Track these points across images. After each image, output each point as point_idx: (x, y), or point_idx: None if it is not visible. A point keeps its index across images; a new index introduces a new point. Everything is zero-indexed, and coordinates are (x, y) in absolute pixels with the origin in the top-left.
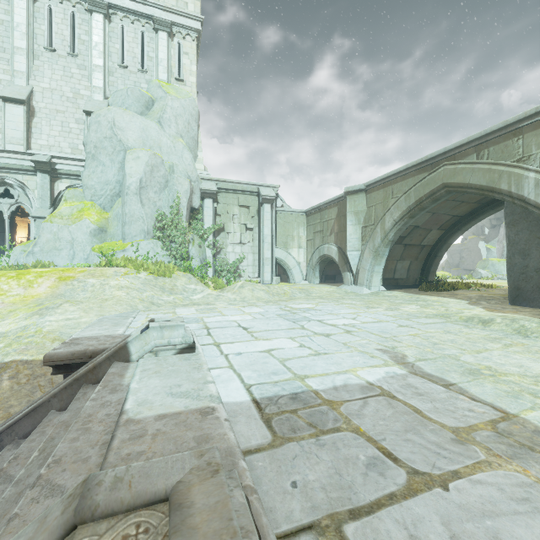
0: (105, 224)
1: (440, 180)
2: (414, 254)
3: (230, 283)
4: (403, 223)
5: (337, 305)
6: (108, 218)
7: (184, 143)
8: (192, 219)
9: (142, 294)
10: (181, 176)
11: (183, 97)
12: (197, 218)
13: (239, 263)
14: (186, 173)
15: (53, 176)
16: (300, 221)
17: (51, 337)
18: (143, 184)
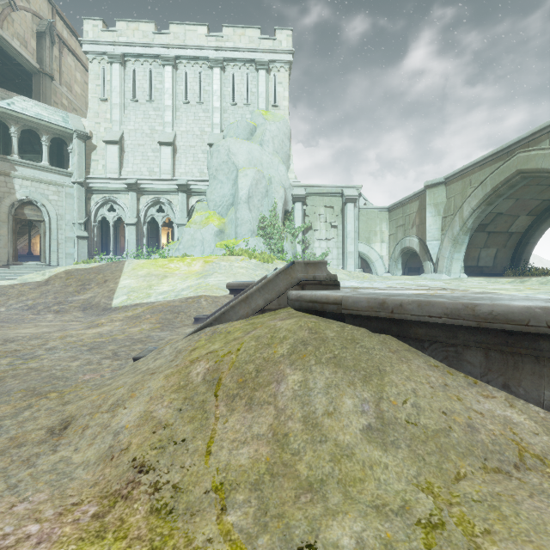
0: (223, 227)
1: (514, 167)
2: (501, 241)
3: None
4: (481, 210)
5: None
6: (225, 223)
7: (279, 158)
8: (286, 220)
9: (255, 272)
10: (278, 186)
11: (278, 120)
12: (290, 219)
13: (324, 257)
14: (280, 183)
15: (188, 194)
16: (383, 217)
17: (215, 287)
18: (250, 194)
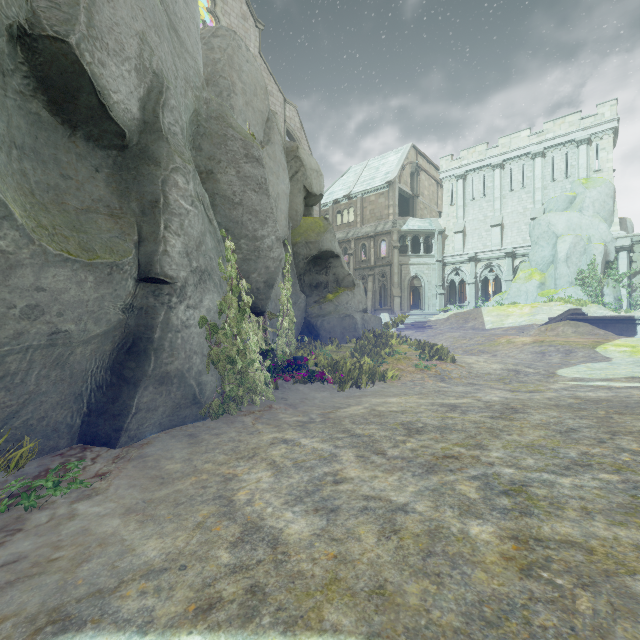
0: (543, 280)
1: None
2: None
3: None
4: None
5: None
6: (545, 277)
7: (599, 218)
8: (607, 269)
9: None
10: (596, 244)
11: (599, 185)
12: (612, 267)
13: None
14: (600, 239)
15: (513, 258)
16: None
17: (540, 320)
18: (568, 255)
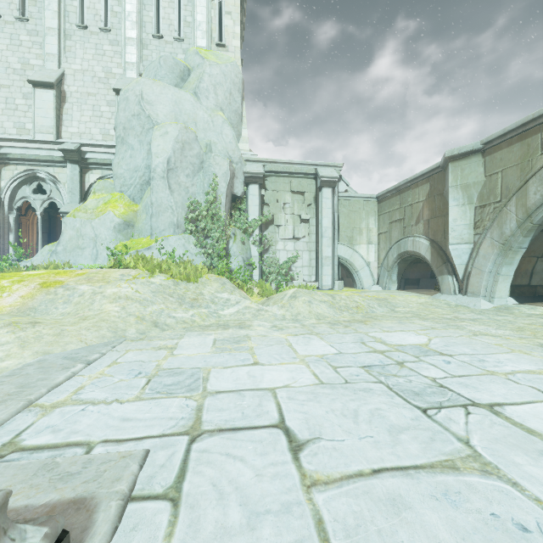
0: (132, 217)
1: None
2: None
3: (280, 288)
4: None
5: (472, 340)
6: (137, 211)
7: (224, 116)
8: (234, 210)
9: (145, 308)
10: (219, 155)
11: (224, 62)
12: (240, 208)
13: (291, 264)
14: (226, 152)
15: (84, 167)
16: (370, 209)
17: None
18: (171, 165)
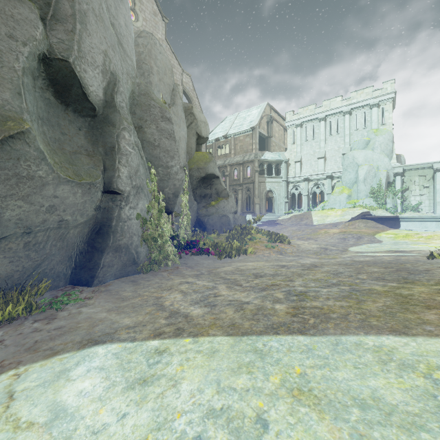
0: (350, 193)
1: None
2: None
3: None
4: None
5: None
6: (351, 191)
7: (384, 154)
8: (389, 187)
9: None
10: (382, 171)
11: (384, 134)
12: (391, 186)
13: (418, 205)
14: (385, 168)
15: (331, 179)
16: None
17: (347, 219)
18: (365, 178)
